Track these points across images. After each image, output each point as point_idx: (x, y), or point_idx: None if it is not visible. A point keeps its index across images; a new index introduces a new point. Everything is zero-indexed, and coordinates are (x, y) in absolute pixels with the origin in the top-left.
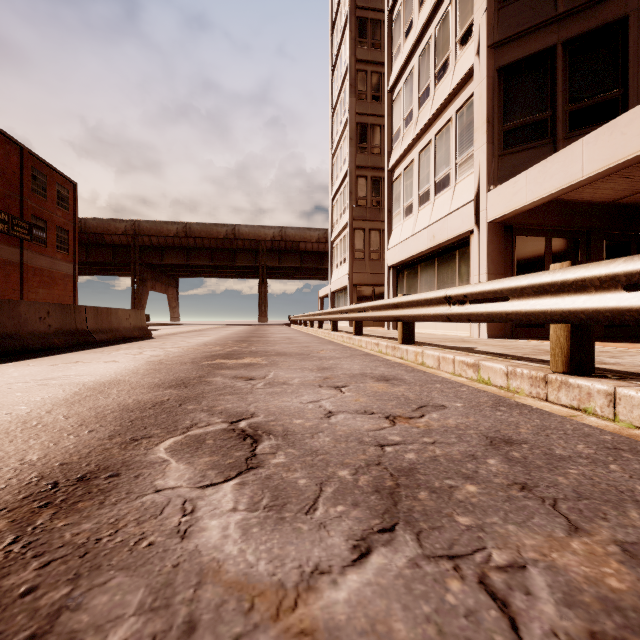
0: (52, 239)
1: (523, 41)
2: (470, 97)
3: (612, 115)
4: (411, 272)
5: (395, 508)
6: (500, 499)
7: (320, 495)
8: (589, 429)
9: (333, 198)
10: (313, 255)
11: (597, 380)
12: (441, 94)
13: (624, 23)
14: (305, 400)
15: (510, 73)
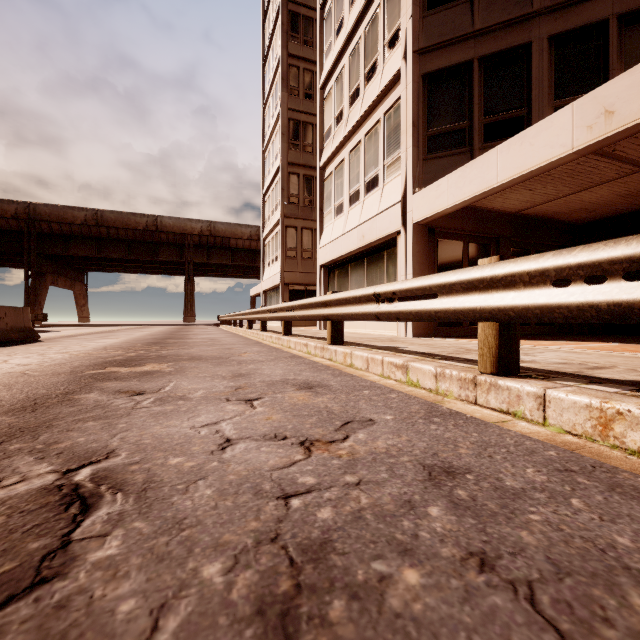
0: None
1: (445, 51)
2: (397, 100)
3: (519, 131)
4: (342, 271)
5: None
6: (455, 598)
7: None
8: (531, 443)
9: (265, 194)
10: (245, 252)
11: (525, 381)
12: (370, 95)
13: (528, 48)
14: (200, 422)
15: (433, 81)
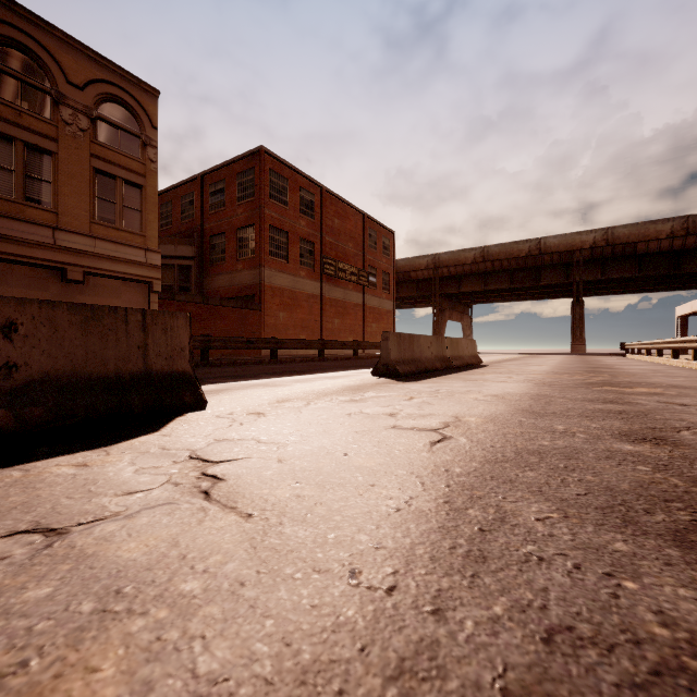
0: (380, 282)
1: None
2: None
3: None
4: None
5: None
6: None
7: None
8: None
9: None
10: (661, 257)
11: None
12: None
13: None
14: None
15: None
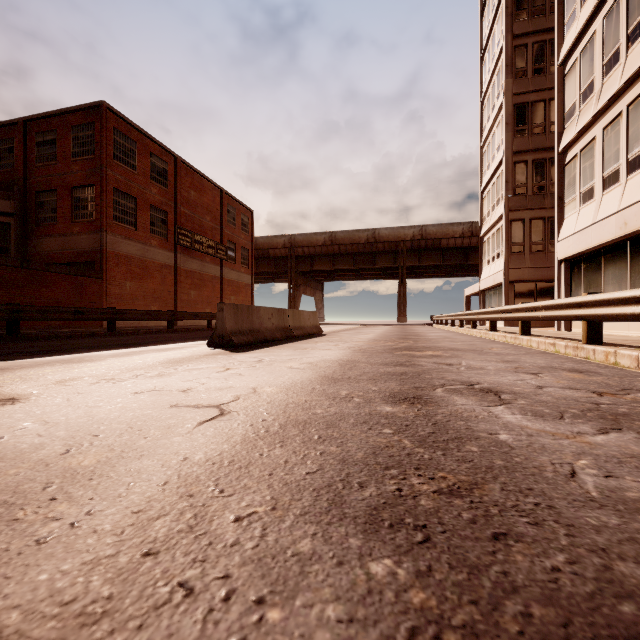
0: (238, 257)
1: None
2: None
3: None
4: (591, 265)
5: (618, 424)
6: None
7: (563, 416)
8: None
9: (483, 190)
10: (456, 251)
11: None
12: (636, 58)
13: None
14: (511, 379)
15: None
